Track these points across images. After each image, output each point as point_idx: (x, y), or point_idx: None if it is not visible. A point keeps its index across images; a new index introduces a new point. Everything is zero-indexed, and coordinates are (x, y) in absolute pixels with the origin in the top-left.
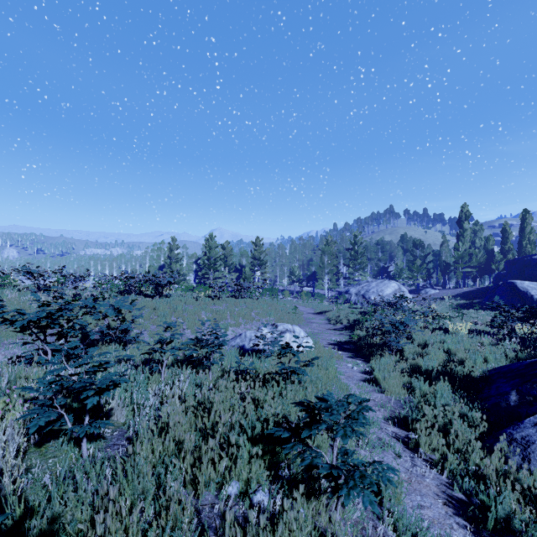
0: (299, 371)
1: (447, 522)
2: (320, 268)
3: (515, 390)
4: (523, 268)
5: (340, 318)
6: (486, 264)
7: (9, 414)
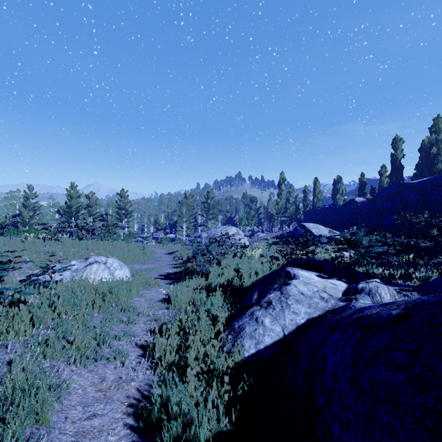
0: (2, 289)
1: (112, 427)
2: (180, 217)
3: (258, 291)
4: (312, 216)
5: (182, 255)
6: (295, 215)
7: None
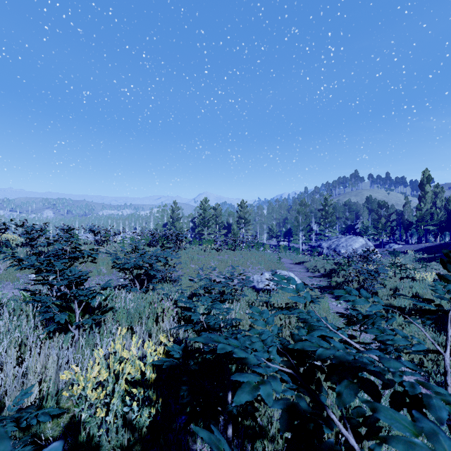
0: (316, 300)
1: None
2: (296, 226)
3: None
4: None
5: (317, 267)
6: (446, 222)
7: (169, 314)
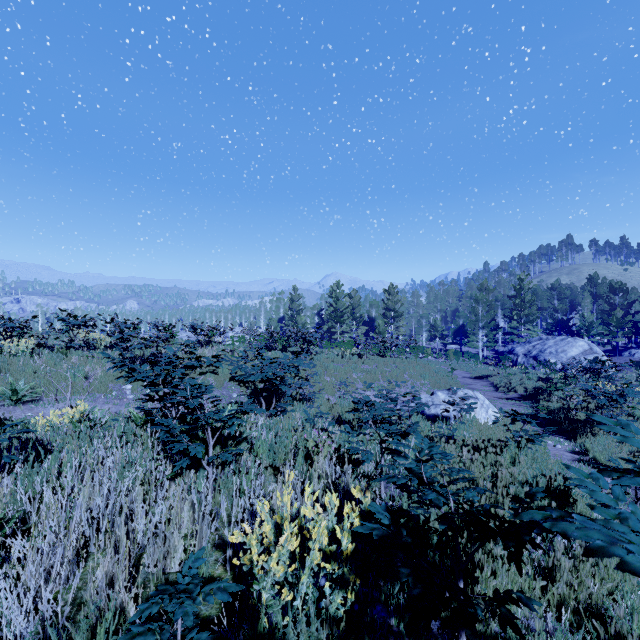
0: (537, 439)
1: None
2: (473, 321)
3: None
4: None
5: (512, 385)
6: None
7: (325, 450)
